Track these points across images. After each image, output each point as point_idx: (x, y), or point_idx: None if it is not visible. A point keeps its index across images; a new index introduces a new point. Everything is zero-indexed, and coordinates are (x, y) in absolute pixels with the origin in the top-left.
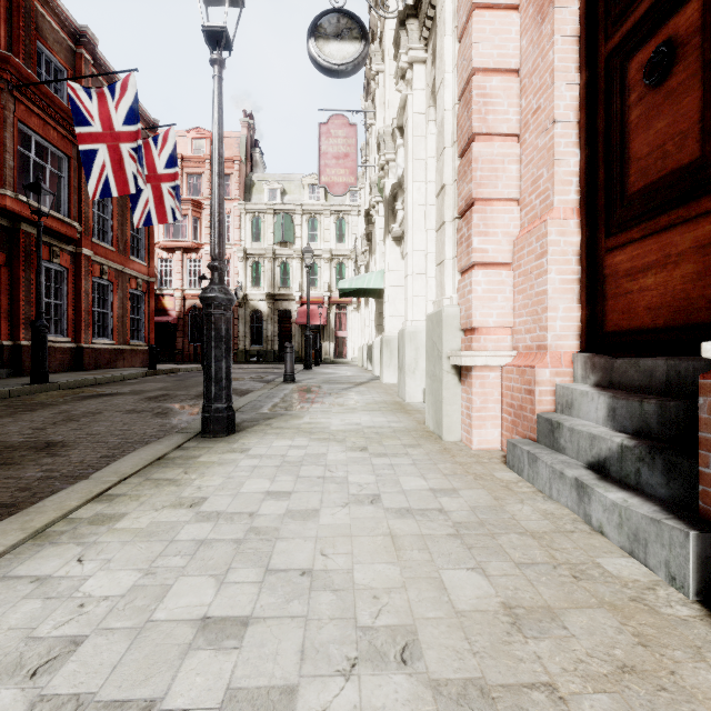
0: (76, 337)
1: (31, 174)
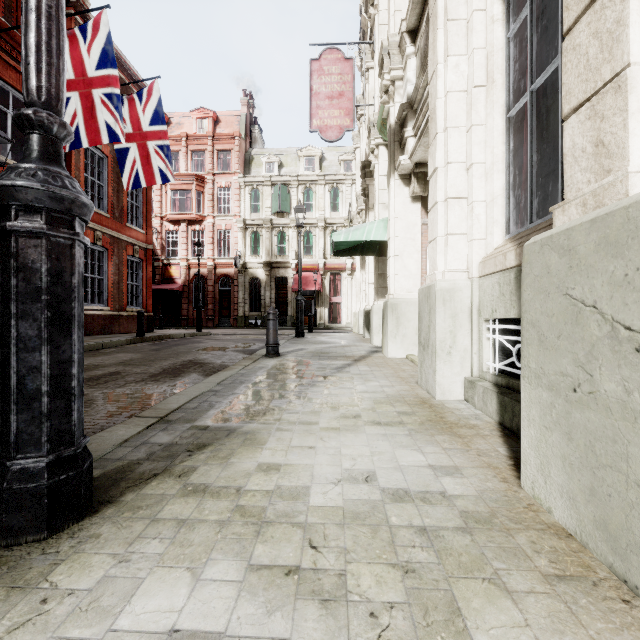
0: None
1: (9, 132)
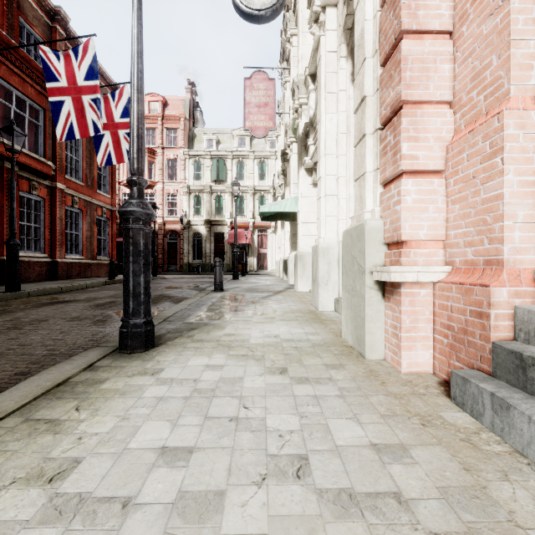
0: (51, 253)
1: None
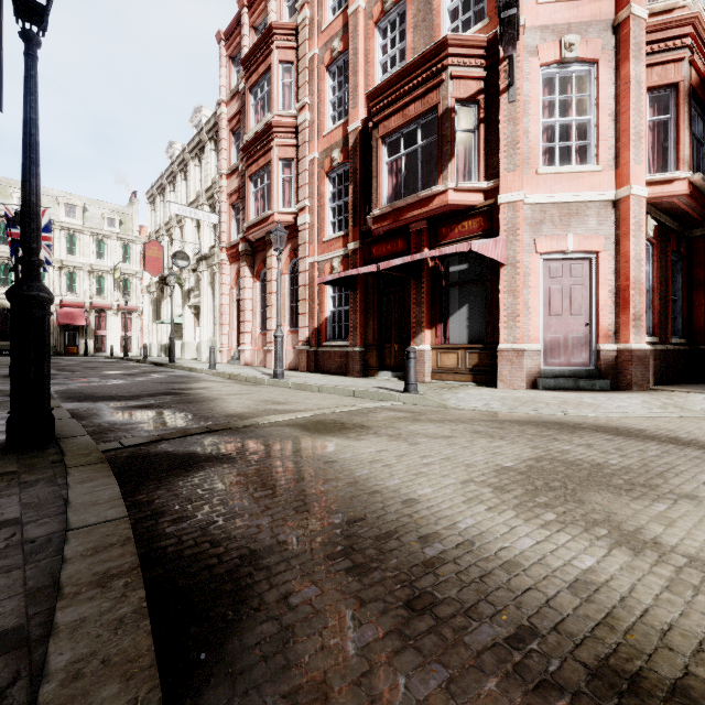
0: None
1: None
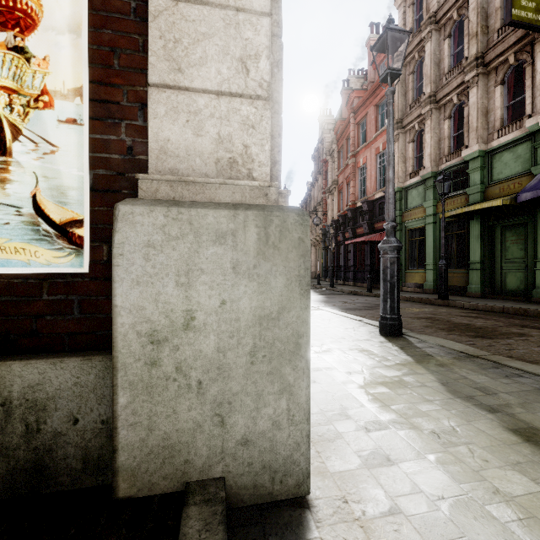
0: None
1: None
